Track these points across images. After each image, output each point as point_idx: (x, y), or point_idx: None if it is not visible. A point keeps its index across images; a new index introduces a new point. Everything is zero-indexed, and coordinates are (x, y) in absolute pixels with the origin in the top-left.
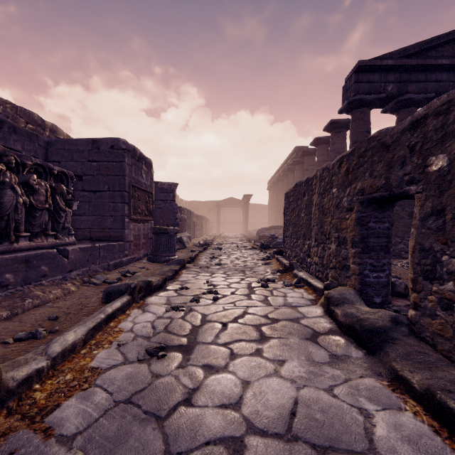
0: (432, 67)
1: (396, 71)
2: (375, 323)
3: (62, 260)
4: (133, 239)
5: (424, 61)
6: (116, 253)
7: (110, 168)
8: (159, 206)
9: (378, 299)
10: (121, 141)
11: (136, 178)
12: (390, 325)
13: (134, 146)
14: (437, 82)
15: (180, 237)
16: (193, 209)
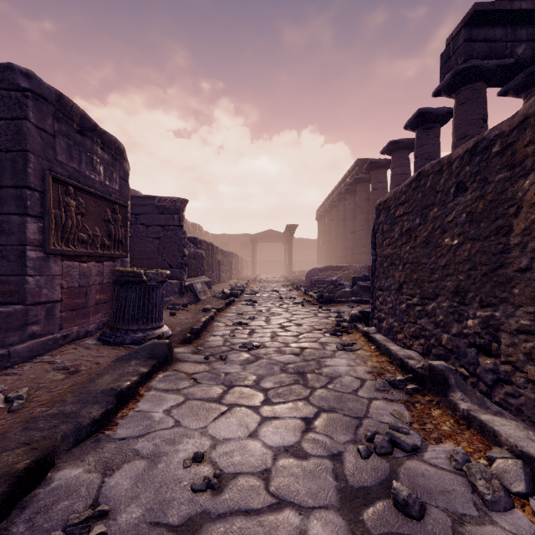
0: None
1: (530, 23)
2: None
3: None
4: (62, 295)
5: None
6: None
7: None
8: (157, 235)
9: None
10: (18, 71)
11: (74, 168)
12: None
13: (59, 93)
14: None
15: (191, 285)
16: (221, 244)
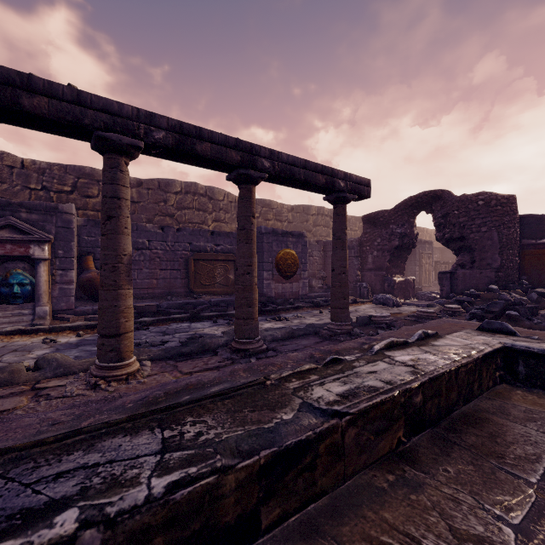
0: None
1: None
2: None
3: None
4: None
5: None
6: None
7: None
8: None
9: None
10: None
11: None
12: None
13: None
14: None
15: None
16: None
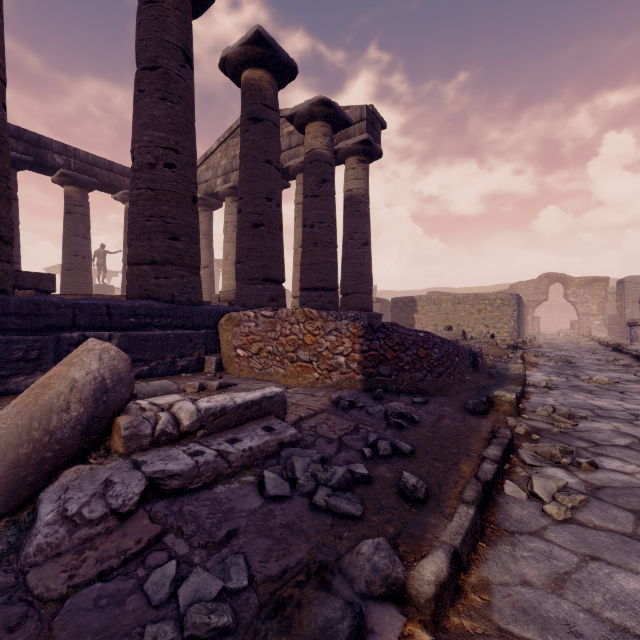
0: None
1: None
2: None
3: None
4: None
5: None
6: None
7: None
8: None
9: None
10: None
11: None
12: None
13: None
14: None
15: None
16: None
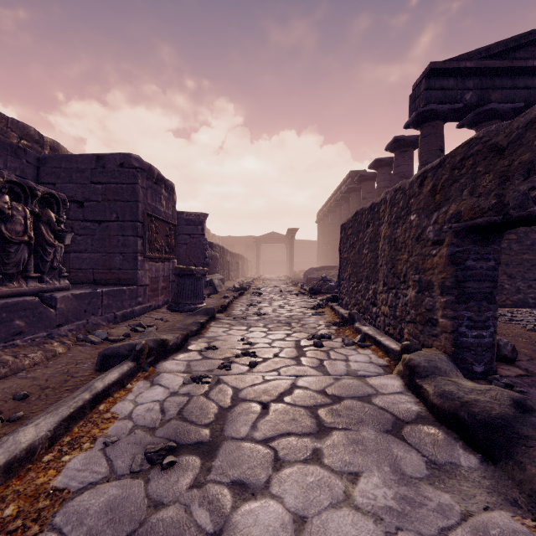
0: (521, 70)
1: (476, 75)
2: (490, 410)
3: (46, 311)
4: (149, 282)
5: (511, 63)
6: (125, 300)
7: (119, 192)
8: (185, 242)
9: (480, 367)
10: (133, 157)
11: (154, 206)
12: (513, 413)
13: (149, 165)
14: (527, 89)
15: (211, 280)
16: (227, 246)
